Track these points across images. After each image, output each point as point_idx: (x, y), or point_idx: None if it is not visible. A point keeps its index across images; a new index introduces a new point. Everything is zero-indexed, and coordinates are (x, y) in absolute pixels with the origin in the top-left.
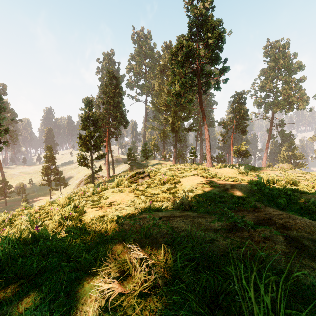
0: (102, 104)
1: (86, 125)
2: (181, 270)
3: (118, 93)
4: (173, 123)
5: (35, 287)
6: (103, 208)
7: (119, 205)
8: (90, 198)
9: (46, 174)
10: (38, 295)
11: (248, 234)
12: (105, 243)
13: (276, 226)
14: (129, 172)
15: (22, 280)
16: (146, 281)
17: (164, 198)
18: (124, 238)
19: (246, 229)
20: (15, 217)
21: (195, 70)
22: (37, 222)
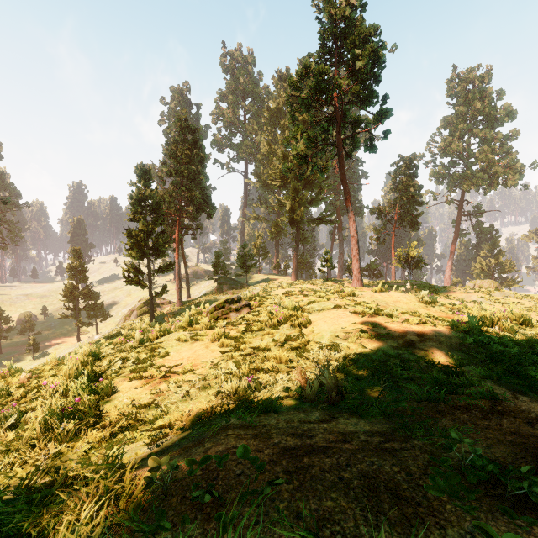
0: (169, 176)
1: (139, 212)
2: None
3: (196, 157)
4: (292, 209)
5: None
6: (153, 380)
7: (187, 373)
8: (133, 354)
9: (70, 298)
10: None
11: None
12: None
13: None
14: (215, 294)
15: None
16: None
17: (279, 361)
18: None
19: None
20: None
21: (331, 115)
22: (7, 416)
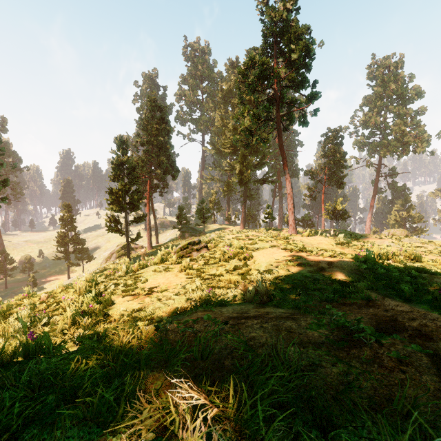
0: (142, 145)
1: (118, 174)
2: (265, 428)
3: (163, 130)
4: (240, 171)
5: None
6: (140, 296)
7: (164, 291)
8: (122, 281)
9: (62, 243)
10: None
11: (371, 353)
12: (136, 368)
13: (409, 333)
14: (179, 240)
15: None
16: None
17: (229, 282)
18: (167, 358)
19: (366, 345)
20: (11, 310)
21: (272, 97)
22: (41, 318)
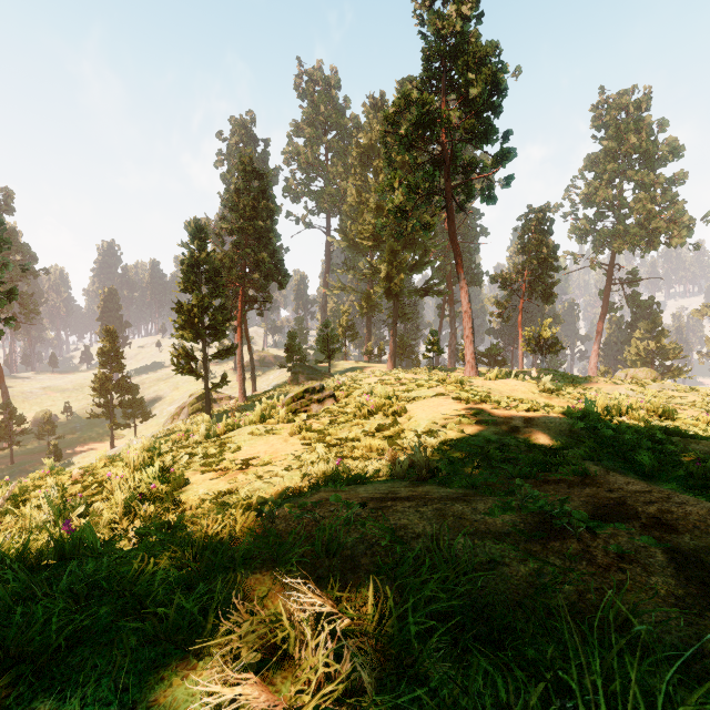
0: (230, 234)
1: (192, 281)
2: (420, 646)
3: (264, 209)
4: (388, 276)
5: (50, 687)
6: (229, 472)
7: (267, 465)
8: (200, 449)
9: (102, 392)
10: (57, 709)
11: (579, 546)
12: (230, 569)
13: (641, 522)
14: (289, 386)
15: (20, 665)
16: (331, 673)
17: (369, 450)
18: (276, 555)
19: (573, 535)
20: (26, 494)
21: (438, 157)
22: (75, 506)
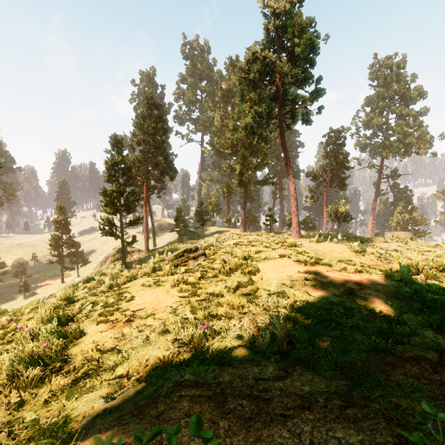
0: (138, 144)
1: (112, 175)
2: None
3: (161, 129)
4: (241, 172)
5: None
6: (117, 324)
7: (149, 317)
8: (103, 298)
9: (55, 247)
10: None
11: None
12: None
13: None
14: (177, 243)
15: None
16: None
17: (231, 307)
18: None
19: None
20: None
21: (274, 93)
22: None
